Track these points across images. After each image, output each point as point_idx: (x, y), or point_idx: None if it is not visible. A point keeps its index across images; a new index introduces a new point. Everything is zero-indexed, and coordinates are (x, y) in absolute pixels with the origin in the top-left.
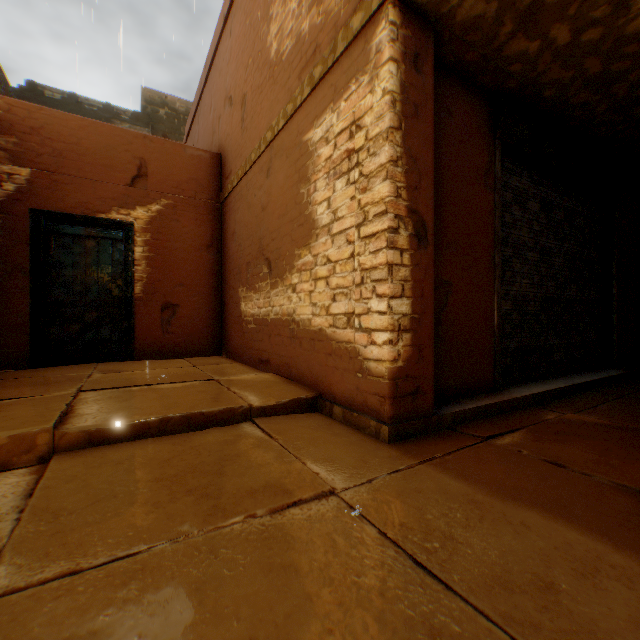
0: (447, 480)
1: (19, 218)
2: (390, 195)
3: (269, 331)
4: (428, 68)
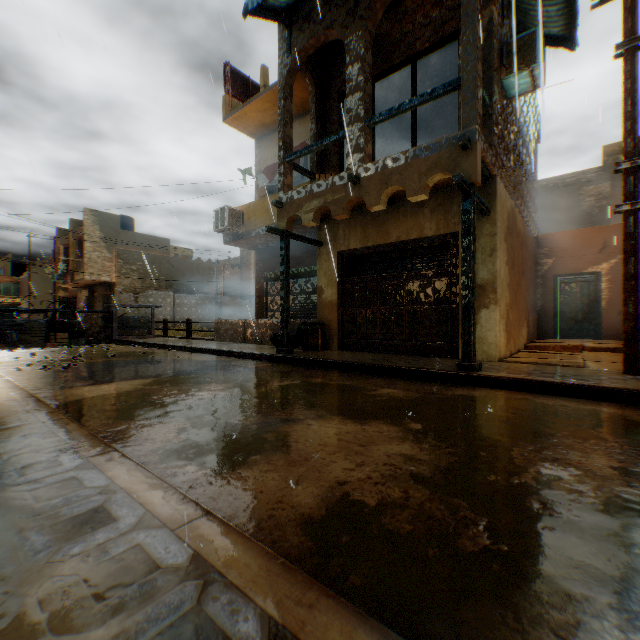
0: None
1: (547, 279)
2: None
3: None
4: None
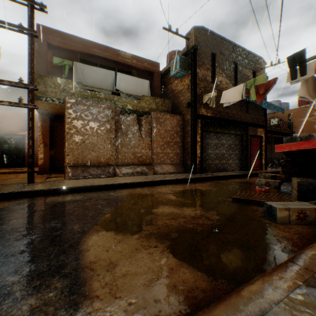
0: None
1: None
2: (39, 140)
3: None
4: (48, 120)
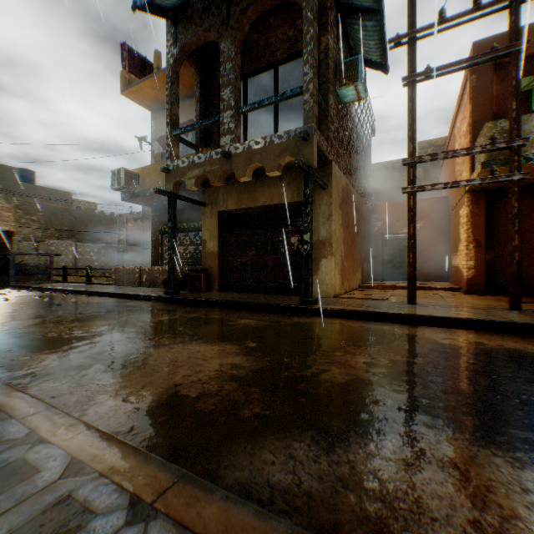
0: (462, 296)
1: (378, 237)
2: (465, 237)
3: (454, 270)
4: (481, 201)
